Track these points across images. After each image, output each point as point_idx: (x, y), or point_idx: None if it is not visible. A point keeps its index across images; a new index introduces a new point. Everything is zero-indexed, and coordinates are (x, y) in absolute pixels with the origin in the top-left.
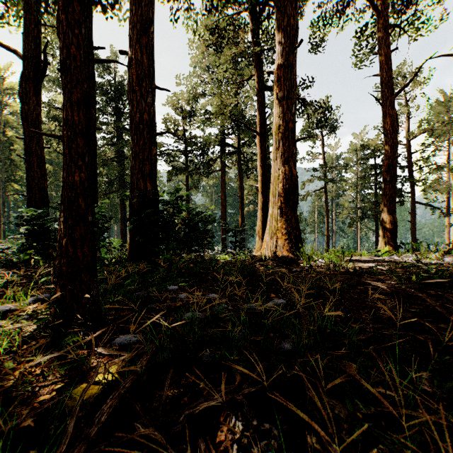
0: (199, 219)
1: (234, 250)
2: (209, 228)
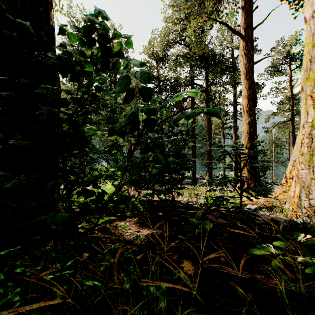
0: (162, 132)
1: (200, 176)
2: (183, 153)
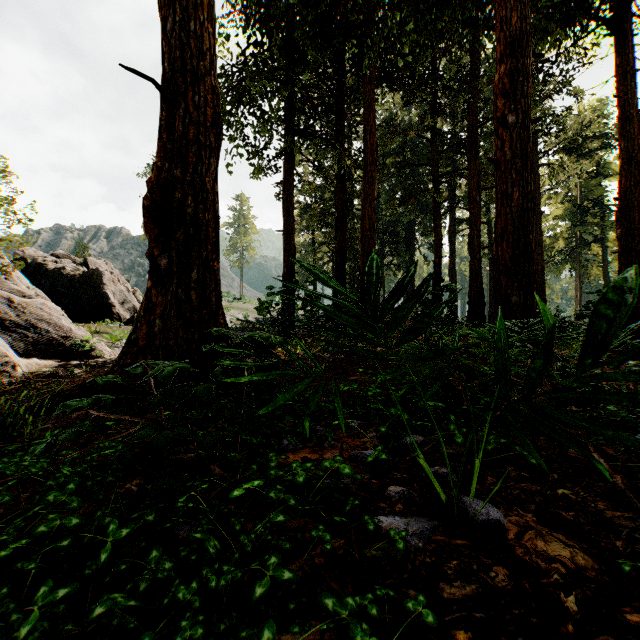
0: None
1: None
2: None
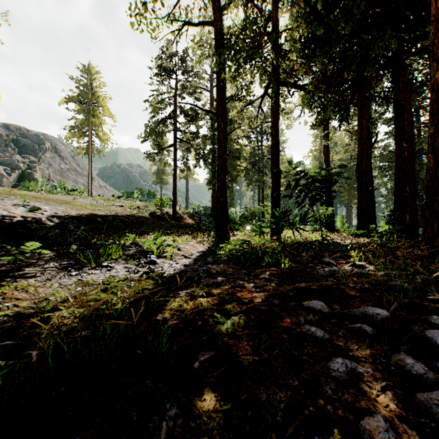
0: None
1: None
2: None
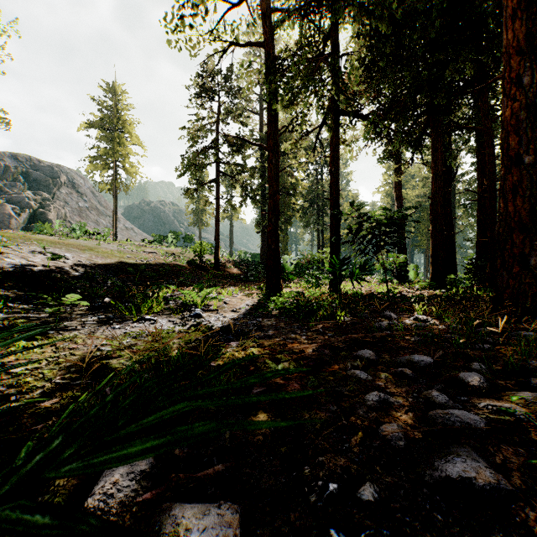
0: None
1: None
2: None
